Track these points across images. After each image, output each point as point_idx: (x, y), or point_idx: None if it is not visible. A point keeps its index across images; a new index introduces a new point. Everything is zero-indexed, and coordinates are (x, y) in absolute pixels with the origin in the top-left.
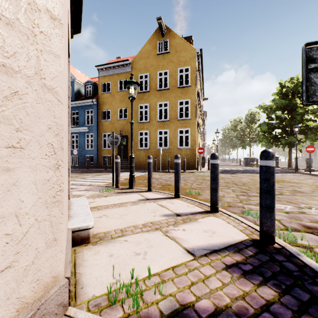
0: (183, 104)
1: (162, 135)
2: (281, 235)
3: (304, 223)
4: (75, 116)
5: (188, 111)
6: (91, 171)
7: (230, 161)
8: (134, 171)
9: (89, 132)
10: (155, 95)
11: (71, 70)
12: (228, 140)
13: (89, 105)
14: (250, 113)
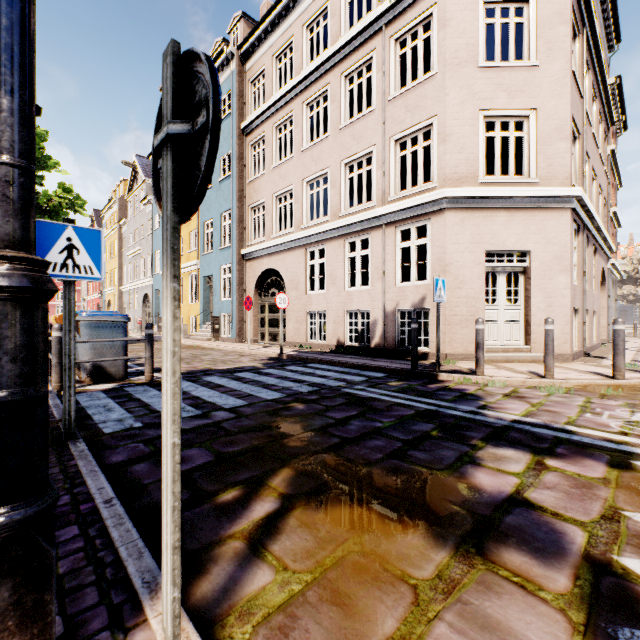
0: None
1: None
2: (501, 387)
3: (535, 399)
4: None
5: None
6: None
7: None
8: None
9: None
10: None
11: None
12: None
13: None
14: None
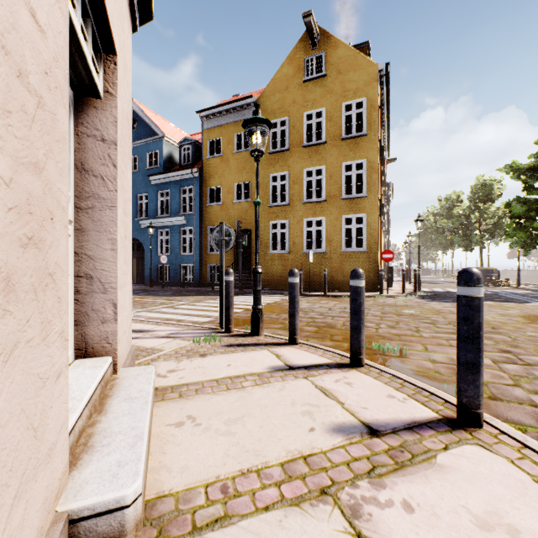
0: (351, 168)
1: (312, 228)
2: None
3: None
4: (165, 199)
5: (361, 182)
6: (189, 292)
7: (438, 274)
8: (263, 293)
9: (186, 226)
10: (300, 155)
11: (158, 122)
12: (434, 236)
13: (186, 179)
14: (481, 183)
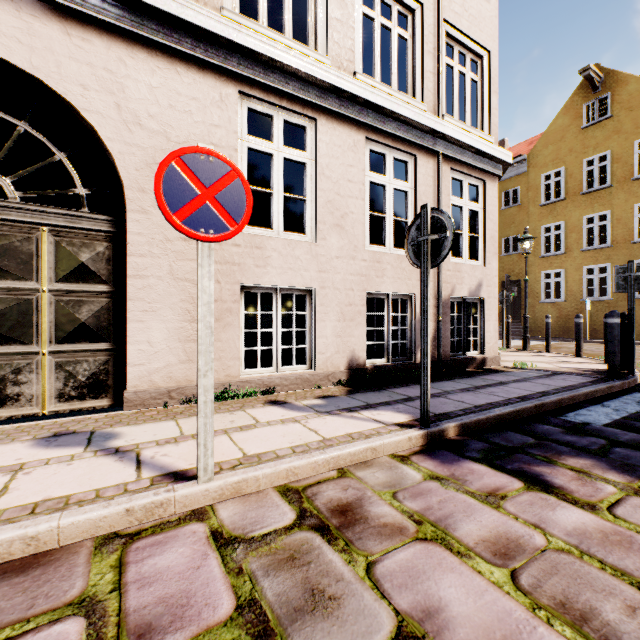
0: None
1: (593, 275)
2: None
3: None
4: None
5: None
6: None
7: None
8: (532, 339)
9: None
10: (578, 203)
11: None
12: None
13: None
14: None
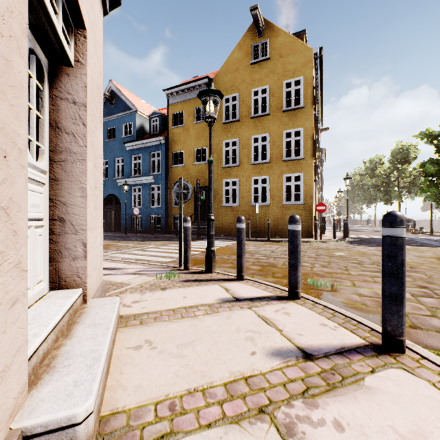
0: (291, 135)
1: (258, 185)
2: None
3: None
4: (137, 162)
5: (299, 147)
6: (157, 237)
7: (363, 224)
8: (217, 239)
9: (155, 184)
10: (248, 125)
11: (132, 99)
12: (360, 192)
13: (155, 146)
14: (399, 147)
